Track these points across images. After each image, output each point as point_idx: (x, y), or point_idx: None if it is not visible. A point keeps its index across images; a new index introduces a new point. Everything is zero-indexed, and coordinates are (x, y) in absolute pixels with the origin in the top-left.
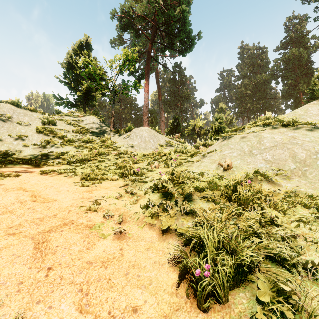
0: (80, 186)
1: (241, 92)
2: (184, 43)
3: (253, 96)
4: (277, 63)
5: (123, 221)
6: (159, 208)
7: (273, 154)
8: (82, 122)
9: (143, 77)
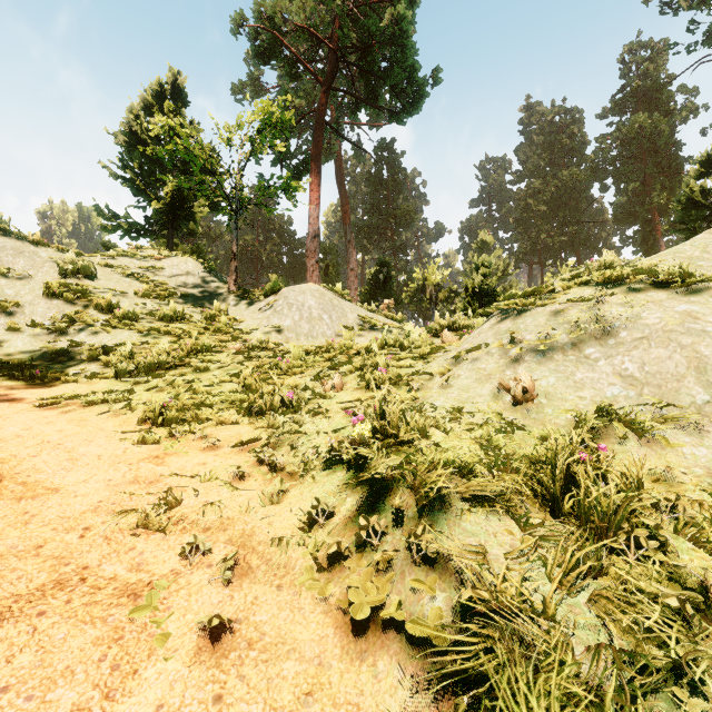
0: (137, 441)
1: (527, 208)
2: (400, 94)
3: (553, 218)
4: (606, 144)
5: (237, 570)
6: (344, 526)
7: (643, 360)
8: (162, 272)
9: (307, 168)
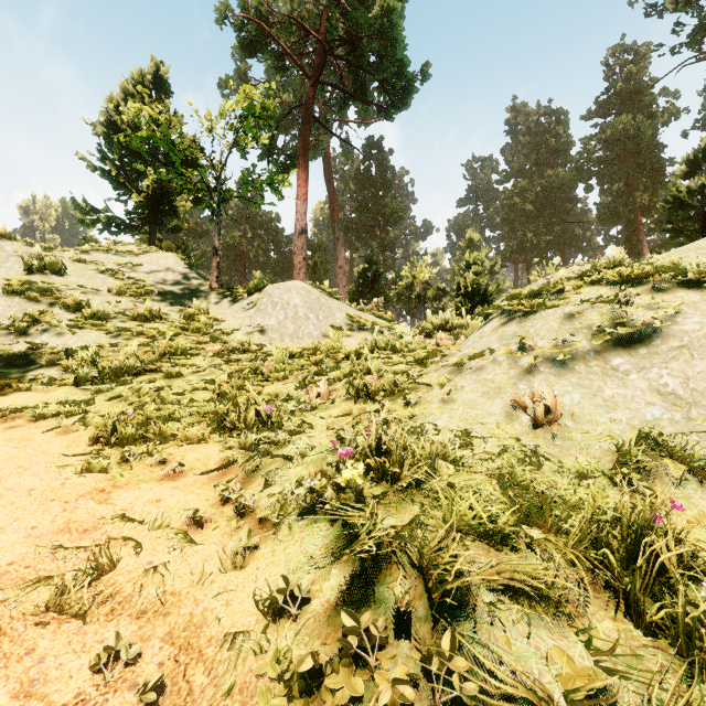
0: (81, 469)
1: (514, 207)
2: (389, 89)
3: (539, 217)
4: (590, 145)
5: (171, 697)
6: (327, 621)
7: (685, 374)
8: (140, 268)
9: (294, 164)
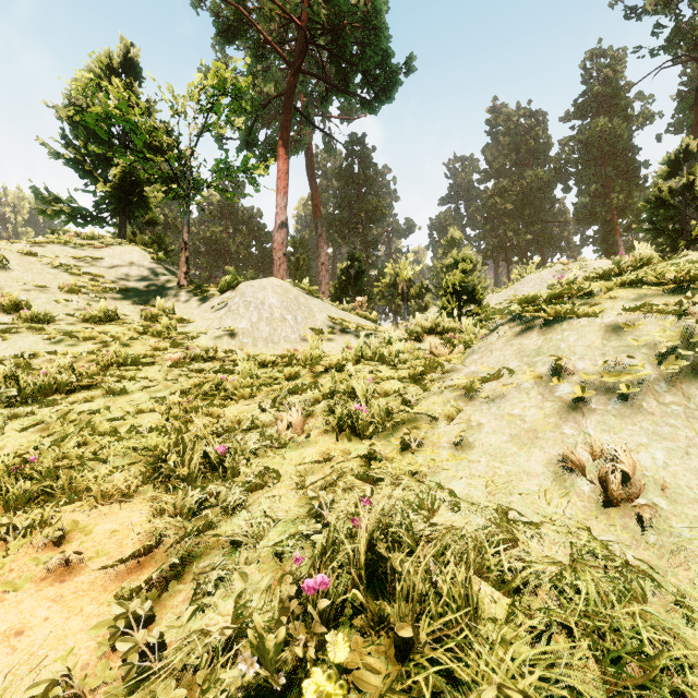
0: None
1: (494, 206)
2: (373, 82)
3: (519, 217)
4: (569, 146)
5: None
6: None
7: None
8: (100, 262)
9: (275, 156)
